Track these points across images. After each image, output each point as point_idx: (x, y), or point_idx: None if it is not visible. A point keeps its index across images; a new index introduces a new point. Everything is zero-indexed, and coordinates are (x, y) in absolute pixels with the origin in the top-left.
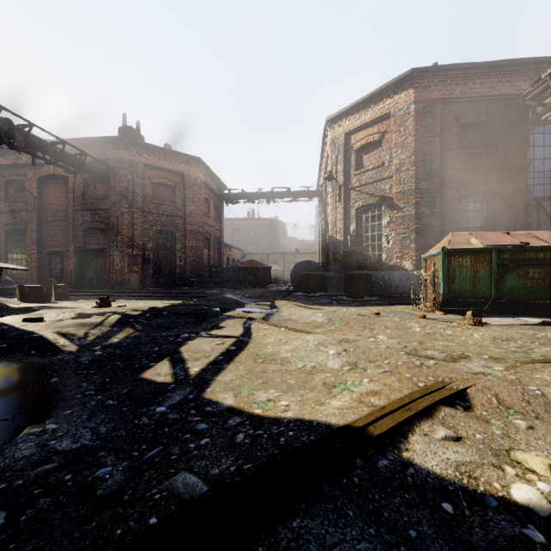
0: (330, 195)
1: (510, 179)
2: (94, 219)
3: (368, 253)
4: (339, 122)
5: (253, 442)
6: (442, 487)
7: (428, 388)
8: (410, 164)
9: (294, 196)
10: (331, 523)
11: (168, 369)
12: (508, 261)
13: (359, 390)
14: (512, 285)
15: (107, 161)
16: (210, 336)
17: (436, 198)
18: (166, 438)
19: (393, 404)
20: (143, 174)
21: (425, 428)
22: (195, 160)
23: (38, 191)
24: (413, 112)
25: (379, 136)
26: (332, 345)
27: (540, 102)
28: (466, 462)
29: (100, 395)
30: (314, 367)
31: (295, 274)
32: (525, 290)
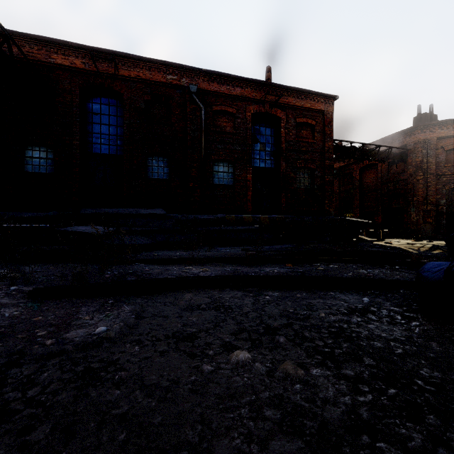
0: None
1: None
2: (395, 187)
3: None
4: None
5: None
6: None
7: None
8: None
9: None
10: None
11: None
12: None
13: None
14: None
15: (405, 146)
16: None
17: None
18: None
19: None
20: (436, 146)
21: None
22: None
23: (359, 176)
24: None
25: None
26: None
27: None
28: None
29: (439, 260)
30: None
31: None
32: None
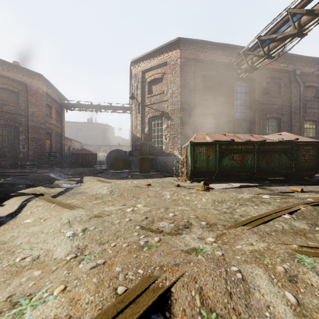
0: (133, 109)
1: (226, 108)
2: None
3: (155, 145)
4: (138, 64)
5: None
6: None
7: (124, 298)
8: (177, 94)
9: (114, 109)
10: None
11: None
12: (224, 150)
13: None
14: (226, 164)
15: None
16: None
17: (191, 114)
18: None
19: None
20: None
21: None
22: (37, 75)
23: None
24: (179, 63)
25: (161, 75)
26: (79, 223)
27: (239, 67)
28: None
29: None
30: (36, 258)
31: (109, 158)
32: (232, 167)
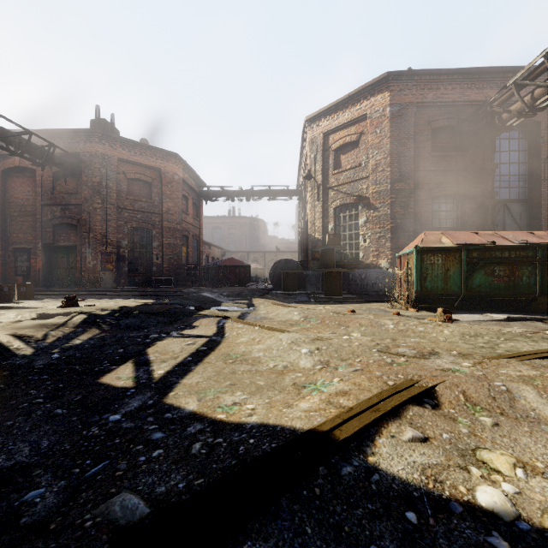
0: (309, 194)
1: (479, 182)
2: (64, 214)
3: (346, 252)
4: (318, 122)
5: (210, 453)
6: (407, 494)
7: (397, 387)
8: (385, 165)
9: (274, 195)
10: (286, 543)
11: (130, 373)
12: (476, 259)
13: (328, 390)
14: (480, 282)
15: (78, 154)
16: (181, 336)
17: (410, 198)
18: (115, 451)
19: (361, 404)
20: (117, 169)
21: (393, 429)
22: (173, 156)
23: (2, 184)
24: (389, 114)
25: (356, 137)
26: (305, 344)
27: (505, 108)
28: (432, 465)
29: (49, 403)
30: (286, 366)
31: (274, 272)
32: (492, 287)
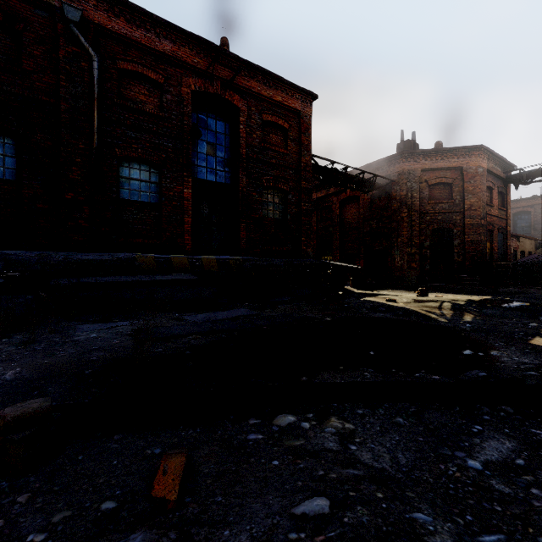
0: None
1: None
2: (378, 225)
3: None
4: None
5: None
6: None
7: None
8: None
9: None
10: None
11: None
12: None
13: None
14: None
15: (388, 176)
16: None
17: None
18: None
19: None
20: (420, 179)
21: None
22: (476, 149)
23: (339, 211)
24: None
25: None
26: None
27: None
28: None
29: (511, 346)
30: None
31: None
32: None
